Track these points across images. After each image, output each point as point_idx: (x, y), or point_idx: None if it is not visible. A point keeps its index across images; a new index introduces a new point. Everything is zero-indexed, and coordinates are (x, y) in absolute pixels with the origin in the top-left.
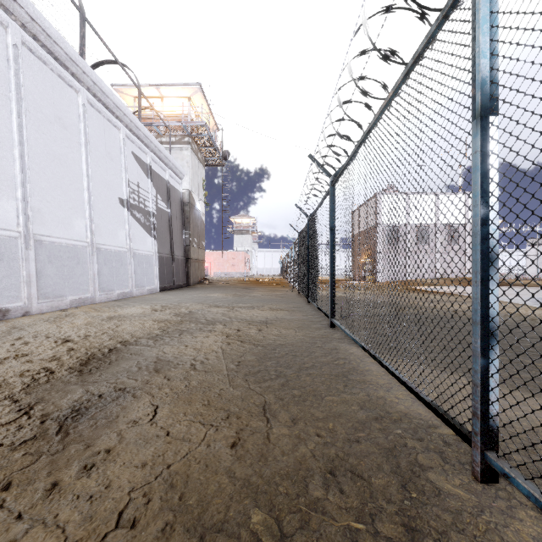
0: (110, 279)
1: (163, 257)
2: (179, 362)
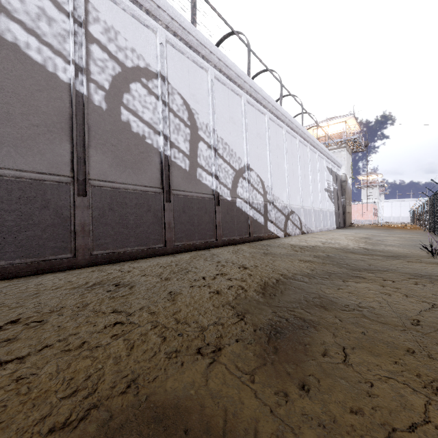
0: (324, 222)
1: (335, 212)
2: (389, 239)
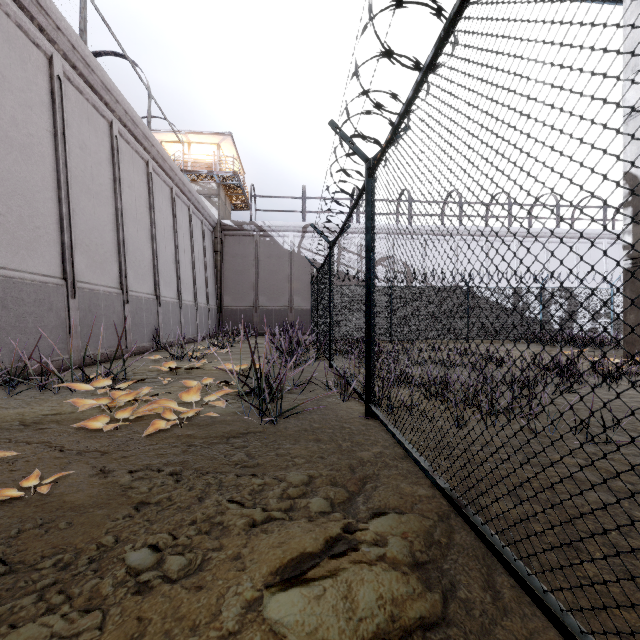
0: None
1: None
2: None
